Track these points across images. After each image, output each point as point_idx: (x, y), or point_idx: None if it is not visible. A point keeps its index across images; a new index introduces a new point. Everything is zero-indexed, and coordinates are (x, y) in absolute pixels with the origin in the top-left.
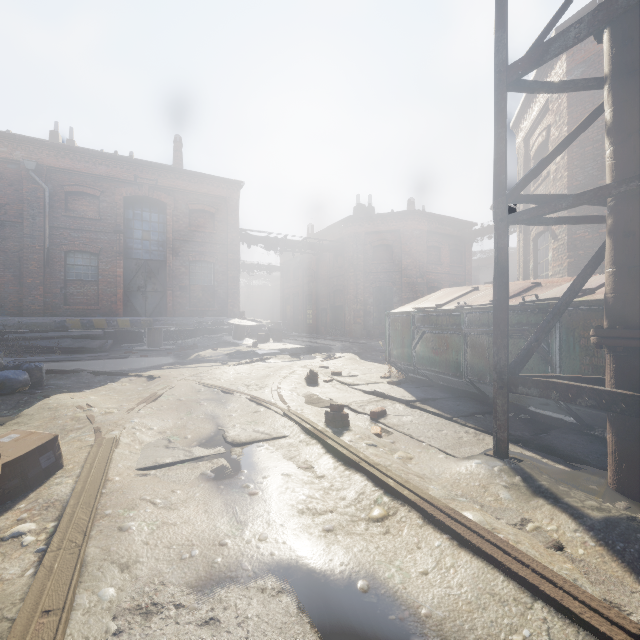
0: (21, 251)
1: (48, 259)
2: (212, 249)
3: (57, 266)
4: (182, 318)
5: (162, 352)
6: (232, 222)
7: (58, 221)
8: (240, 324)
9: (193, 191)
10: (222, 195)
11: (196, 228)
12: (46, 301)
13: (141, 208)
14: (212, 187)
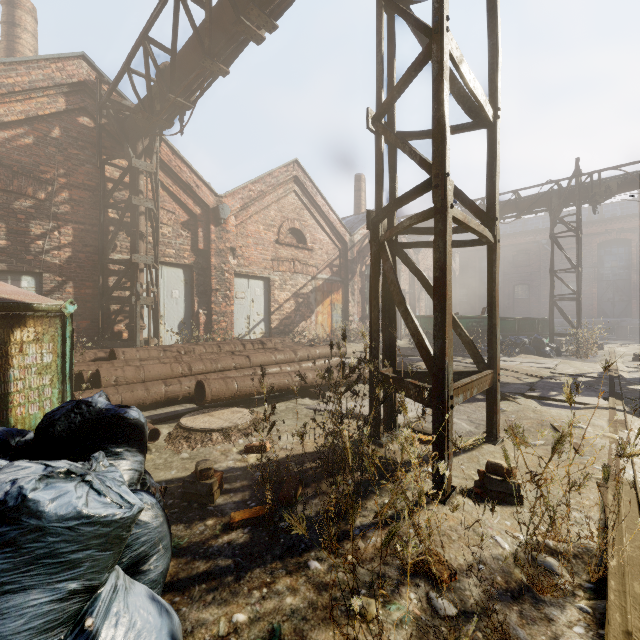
0: (539, 286)
1: None
2: None
3: (556, 291)
4: None
5: (627, 340)
6: None
7: (557, 267)
8: None
9: None
10: None
11: None
12: None
13: (610, 247)
14: None
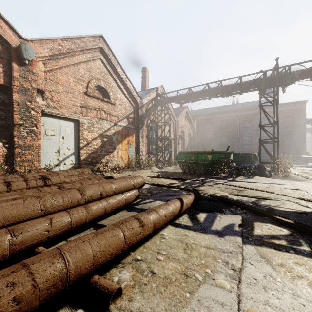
0: (232, 138)
1: (238, 139)
2: (292, 129)
3: (240, 141)
4: (279, 155)
5: None
6: (302, 117)
7: (240, 129)
8: (306, 157)
9: (283, 110)
10: (297, 108)
11: (285, 123)
12: (238, 150)
13: (263, 120)
14: (292, 106)
